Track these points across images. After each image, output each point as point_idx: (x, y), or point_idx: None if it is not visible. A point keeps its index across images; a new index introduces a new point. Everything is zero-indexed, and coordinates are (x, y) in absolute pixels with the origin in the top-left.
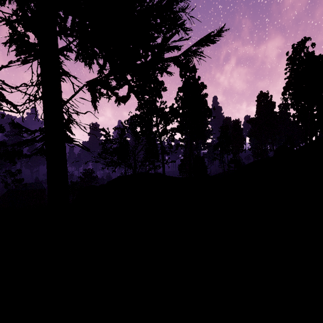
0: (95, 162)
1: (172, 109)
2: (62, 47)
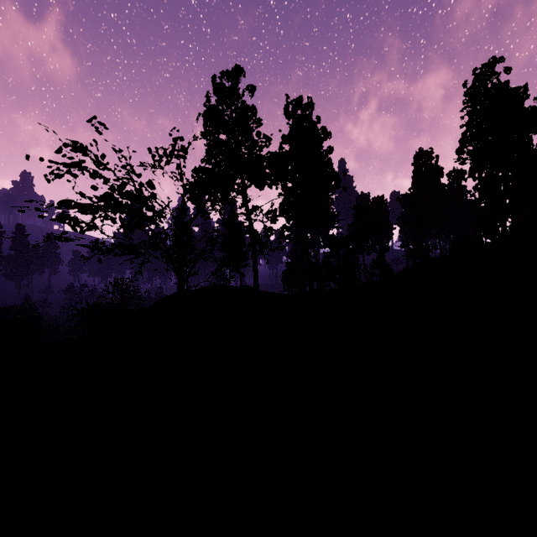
0: (58, 239)
1: None
2: None
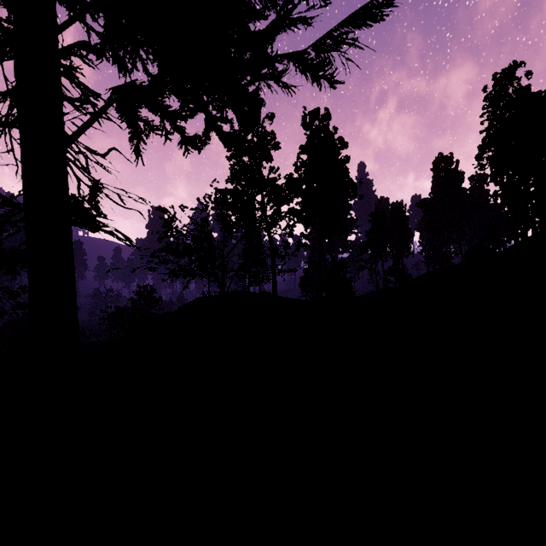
0: (149, 269)
1: (290, 180)
2: (64, 21)
